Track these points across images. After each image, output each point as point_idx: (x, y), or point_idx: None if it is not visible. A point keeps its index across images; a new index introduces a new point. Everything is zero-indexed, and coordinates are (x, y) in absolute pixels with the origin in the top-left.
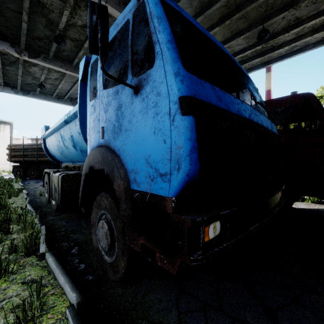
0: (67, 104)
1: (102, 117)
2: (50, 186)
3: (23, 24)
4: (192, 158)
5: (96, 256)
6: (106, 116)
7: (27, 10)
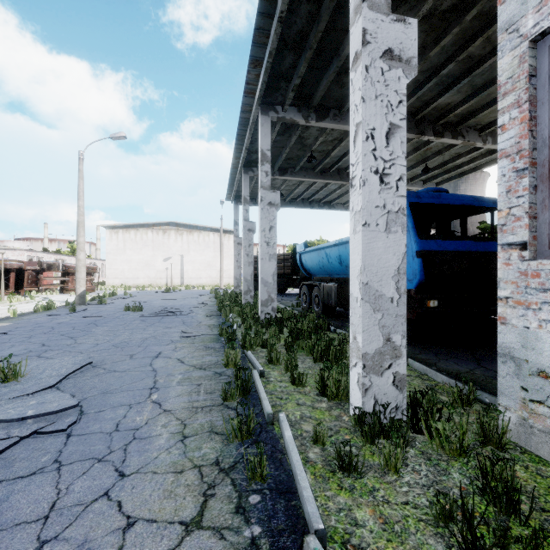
0: (299, 206)
1: None
2: (309, 296)
3: (284, 155)
4: (421, 274)
5: None
6: None
7: (290, 146)
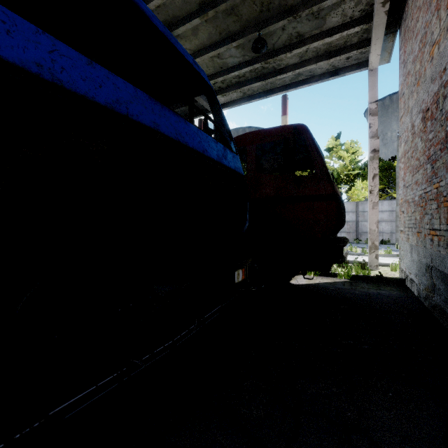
0: None
1: None
2: None
3: None
4: None
5: None
6: None
7: None
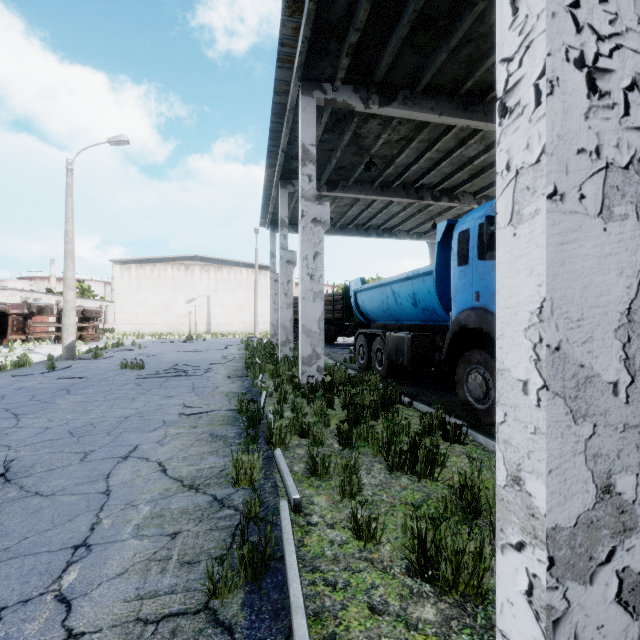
0: (352, 234)
1: (477, 283)
2: (368, 349)
3: (333, 161)
4: None
5: (464, 408)
6: (482, 283)
7: (342, 148)
